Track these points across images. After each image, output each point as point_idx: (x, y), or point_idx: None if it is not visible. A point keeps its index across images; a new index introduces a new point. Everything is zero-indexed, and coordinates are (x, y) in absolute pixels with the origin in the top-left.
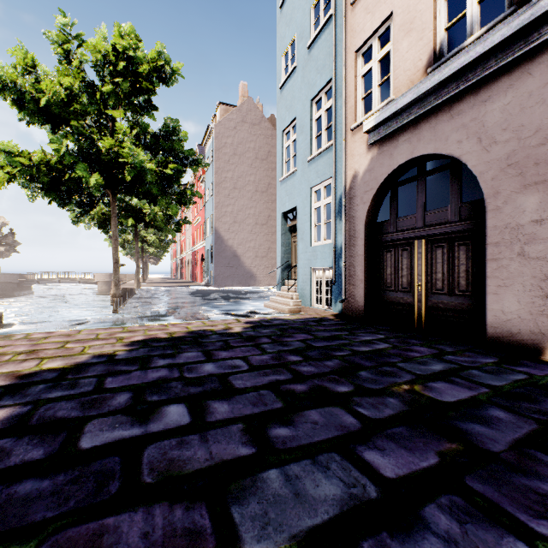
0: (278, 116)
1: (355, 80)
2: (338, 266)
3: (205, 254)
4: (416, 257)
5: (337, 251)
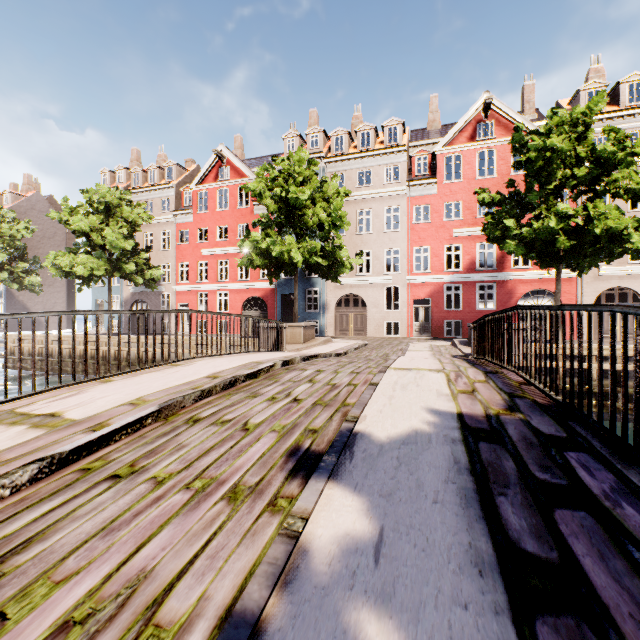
0: None
1: None
2: (122, 320)
3: None
4: (141, 318)
5: (122, 316)
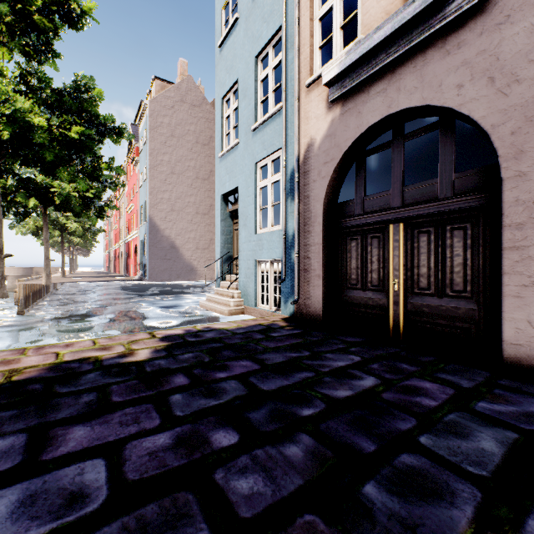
0: (217, 80)
1: (311, 25)
2: (289, 258)
3: (139, 245)
4: (391, 246)
5: (288, 239)
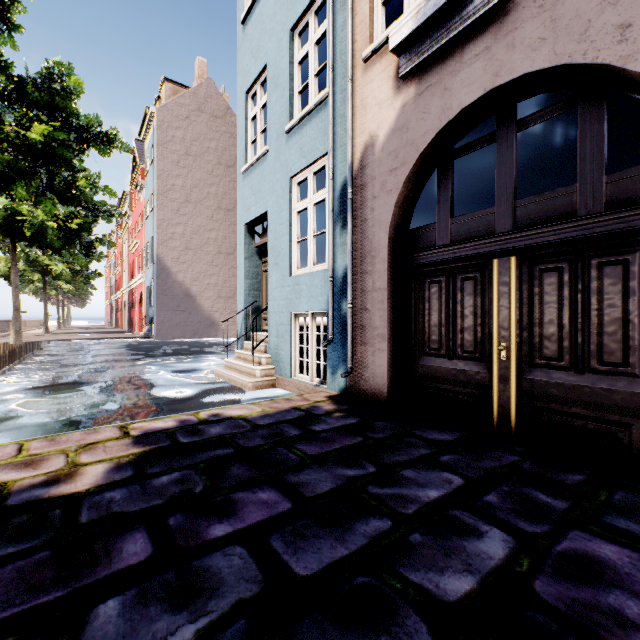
0: (240, 68)
1: None
2: (339, 310)
3: (145, 293)
4: (496, 291)
5: (337, 283)
